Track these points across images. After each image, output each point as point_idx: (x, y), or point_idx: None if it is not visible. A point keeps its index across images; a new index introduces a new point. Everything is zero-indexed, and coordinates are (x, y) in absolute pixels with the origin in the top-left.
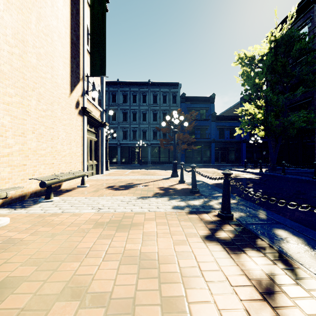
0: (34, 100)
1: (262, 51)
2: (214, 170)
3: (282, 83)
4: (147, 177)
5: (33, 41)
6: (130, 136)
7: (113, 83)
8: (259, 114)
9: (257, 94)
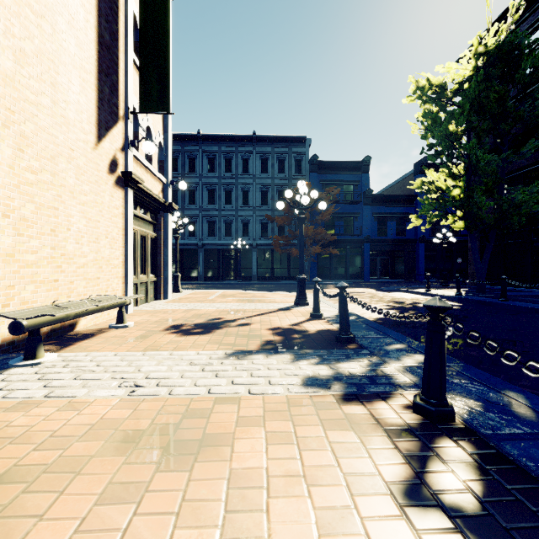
0: (9, 147)
1: (461, 73)
2: (371, 292)
3: (496, 132)
4: (250, 307)
5: (5, 21)
6: (220, 231)
7: (190, 137)
8: (456, 189)
9: (451, 153)
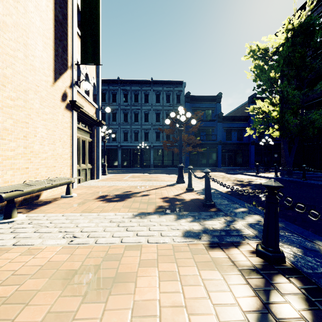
0: None
1: (277, 41)
2: (222, 174)
3: (299, 77)
4: (149, 184)
5: None
6: (131, 138)
7: (113, 81)
8: (274, 112)
9: (272, 90)
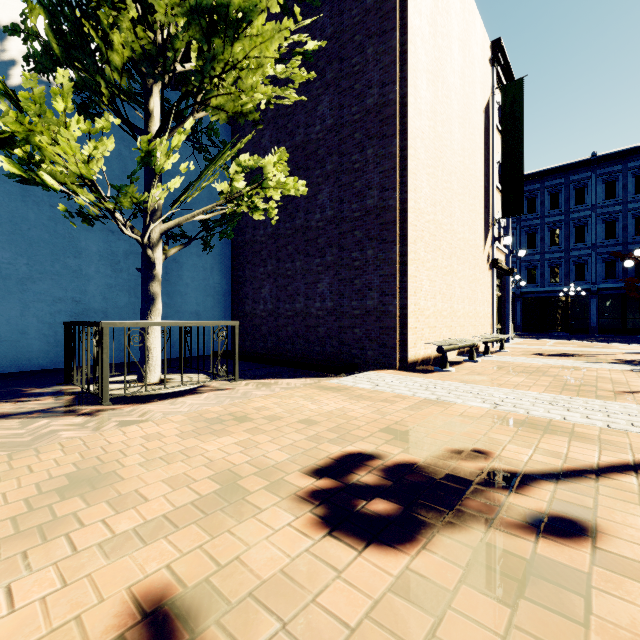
0: (467, 269)
1: None
2: None
3: None
4: (594, 350)
5: (467, 219)
6: (543, 277)
7: None
8: None
9: None
